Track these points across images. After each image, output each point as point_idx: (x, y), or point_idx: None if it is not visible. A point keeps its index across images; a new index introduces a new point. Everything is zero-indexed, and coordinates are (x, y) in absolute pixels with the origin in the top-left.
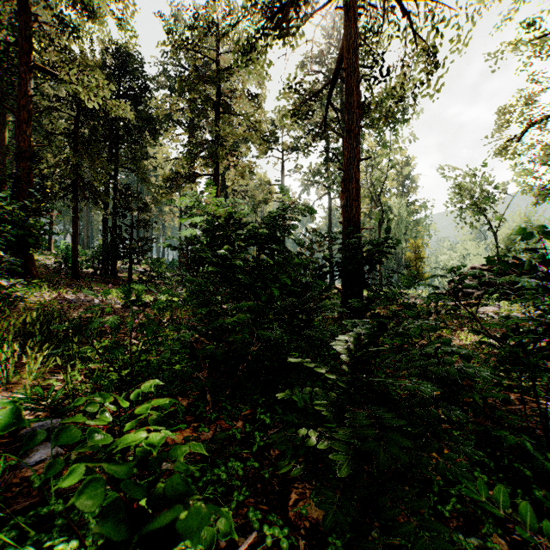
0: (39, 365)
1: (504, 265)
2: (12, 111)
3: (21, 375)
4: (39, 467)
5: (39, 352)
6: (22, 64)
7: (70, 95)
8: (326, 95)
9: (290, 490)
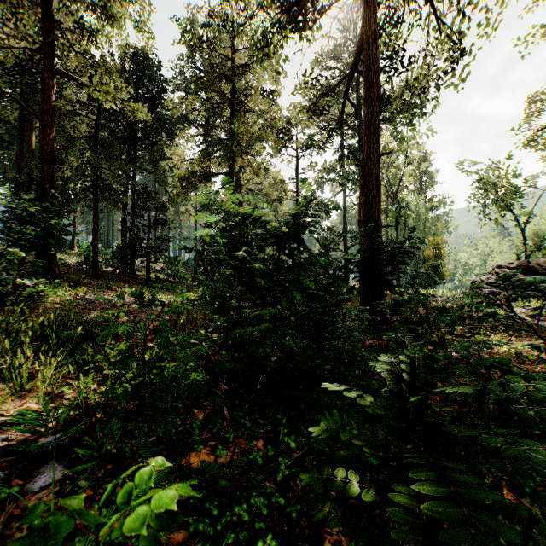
0: (54, 370)
1: None
2: (36, 116)
3: (35, 382)
4: (44, 494)
5: (55, 355)
6: (46, 70)
7: (90, 99)
8: (341, 91)
9: (322, 535)
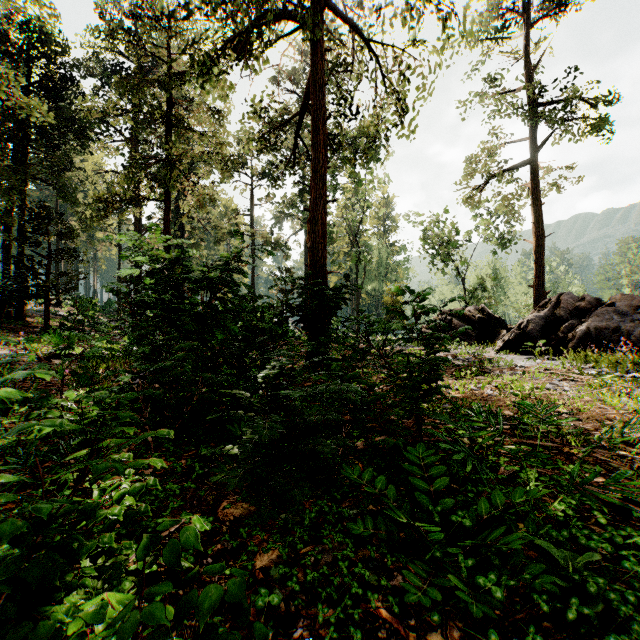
0: None
1: (400, 313)
2: None
3: None
4: None
5: None
6: None
7: None
8: None
9: (222, 501)
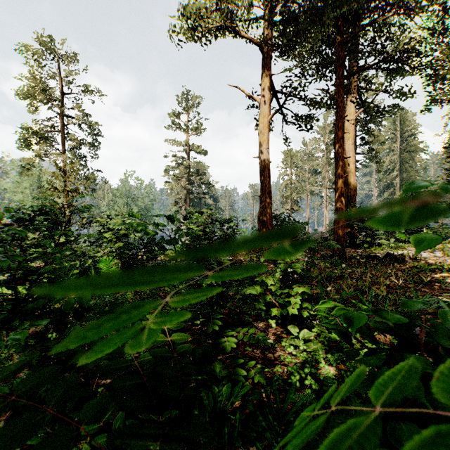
0: None
1: None
2: None
3: None
4: None
5: None
6: None
7: None
8: None
9: None
